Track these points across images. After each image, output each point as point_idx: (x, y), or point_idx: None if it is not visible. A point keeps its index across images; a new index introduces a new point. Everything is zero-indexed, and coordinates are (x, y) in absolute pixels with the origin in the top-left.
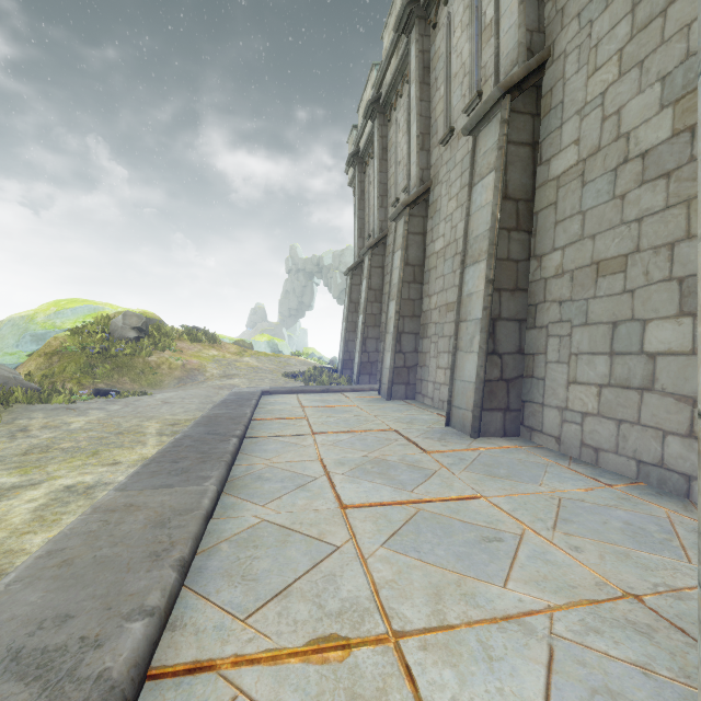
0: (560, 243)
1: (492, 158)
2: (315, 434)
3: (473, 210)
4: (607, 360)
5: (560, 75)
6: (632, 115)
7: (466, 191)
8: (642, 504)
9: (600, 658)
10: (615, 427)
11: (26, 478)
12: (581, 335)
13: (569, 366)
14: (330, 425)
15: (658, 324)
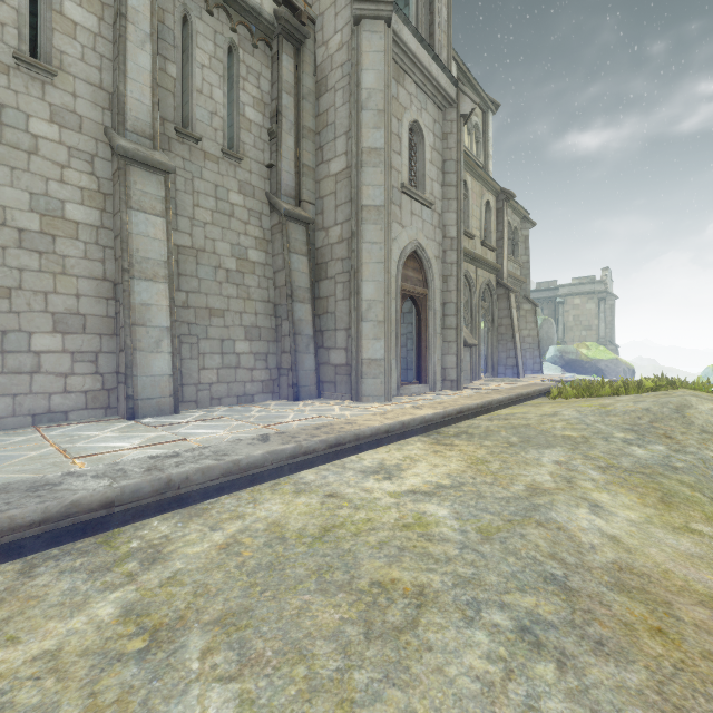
0: (185, 288)
1: (158, 206)
2: (187, 439)
3: (136, 232)
4: (221, 357)
5: (173, 180)
6: (221, 248)
7: (23, 157)
8: (265, 404)
9: (348, 404)
10: (227, 386)
11: (419, 505)
12: (206, 344)
13: (199, 360)
14: (142, 440)
15: (239, 342)
